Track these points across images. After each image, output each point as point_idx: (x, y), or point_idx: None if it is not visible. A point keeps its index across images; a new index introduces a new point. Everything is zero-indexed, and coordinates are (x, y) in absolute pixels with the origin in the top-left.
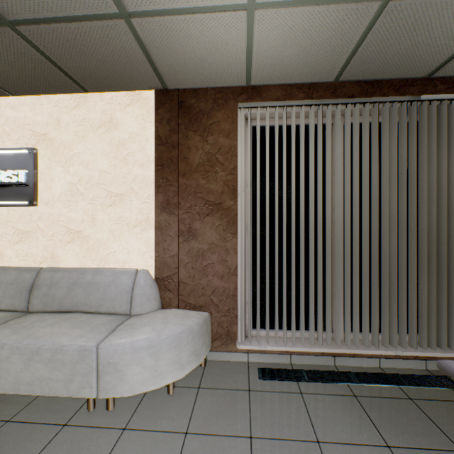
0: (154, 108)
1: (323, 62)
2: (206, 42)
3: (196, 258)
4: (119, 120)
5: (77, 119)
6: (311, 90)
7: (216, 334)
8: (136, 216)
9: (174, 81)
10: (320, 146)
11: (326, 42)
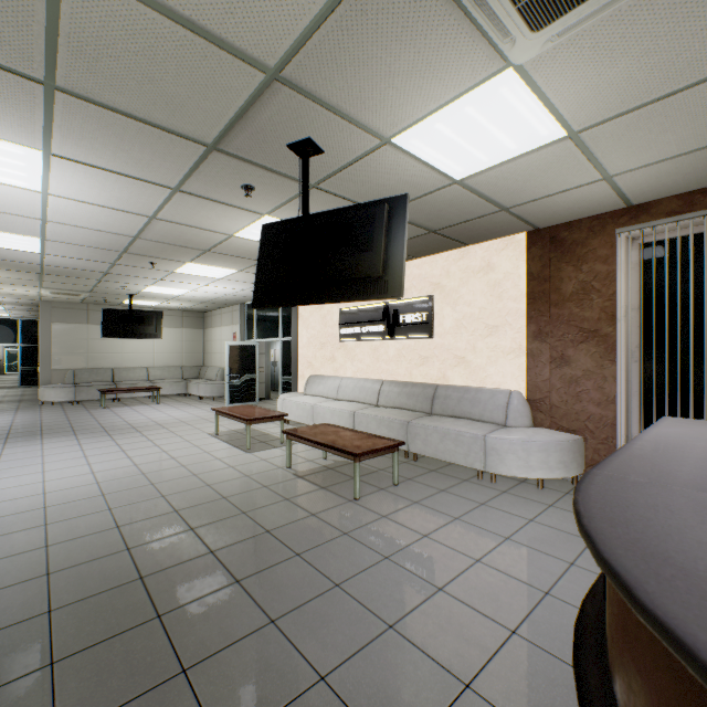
0: (526, 248)
1: None
2: (571, 200)
3: (568, 384)
4: (495, 264)
5: (461, 268)
6: None
7: (591, 460)
8: (509, 345)
9: (545, 223)
10: None
11: None
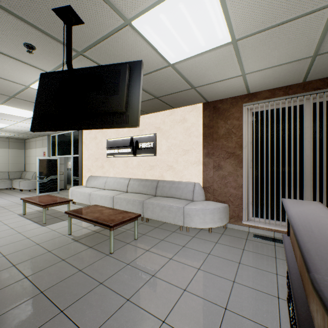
0: (202, 111)
1: (290, 78)
2: (225, 86)
3: (221, 179)
4: (187, 118)
5: (171, 120)
6: (287, 89)
7: (232, 216)
8: (194, 159)
9: (211, 99)
10: (291, 120)
11: (287, 73)
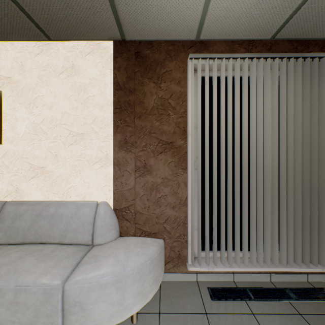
0: (112, 56)
1: (269, 17)
2: None
3: (150, 191)
4: (80, 67)
5: (41, 65)
6: (250, 46)
7: (169, 257)
8: (96, 154)
9: (133, 31)
10: (260, 93)
11: None
